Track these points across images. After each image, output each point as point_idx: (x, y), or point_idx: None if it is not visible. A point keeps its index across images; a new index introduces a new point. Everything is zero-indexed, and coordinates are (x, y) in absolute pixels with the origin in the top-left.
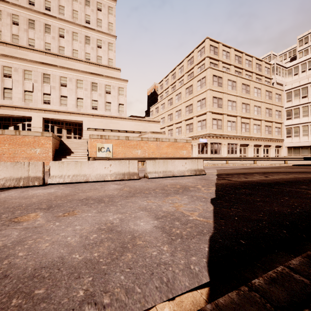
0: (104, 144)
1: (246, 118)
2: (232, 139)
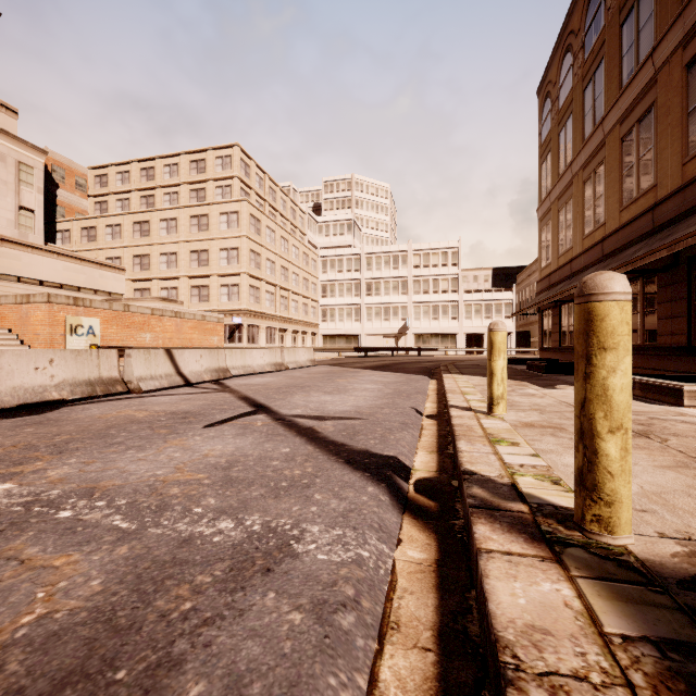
0: (83, 318)
1: (285, 290)
2: (271, 320)
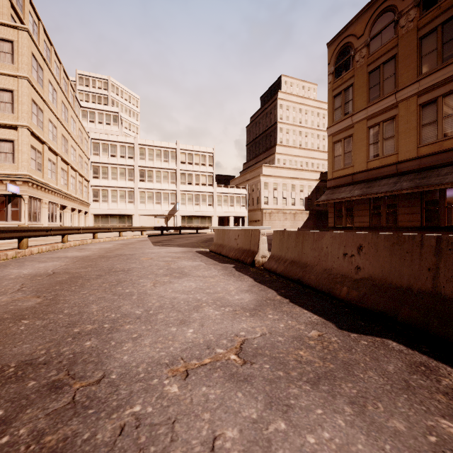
0: None
1: (65, 163)
2: (53, 194)
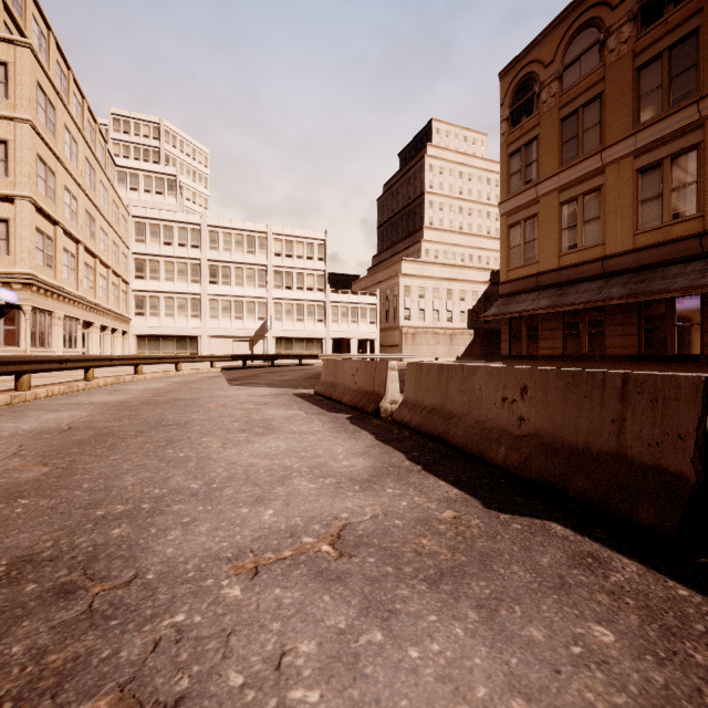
0: None
1: (91, 255)
2: (71, 304)
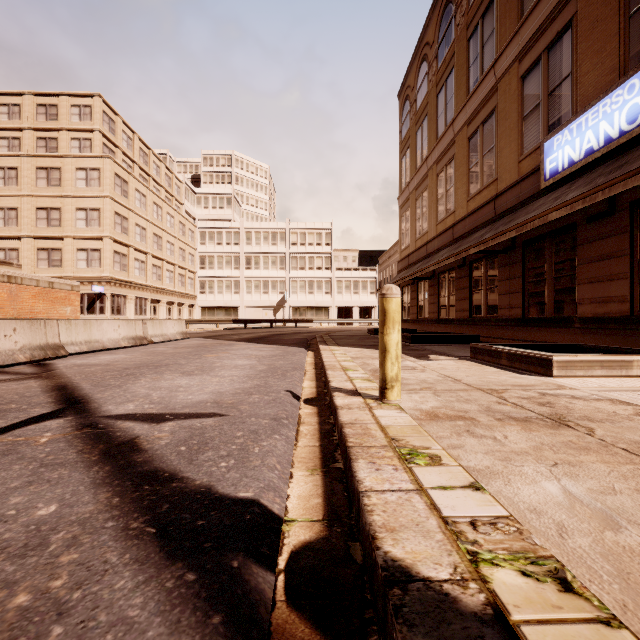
0: None
1: (158, 259)
2: (141, 290)
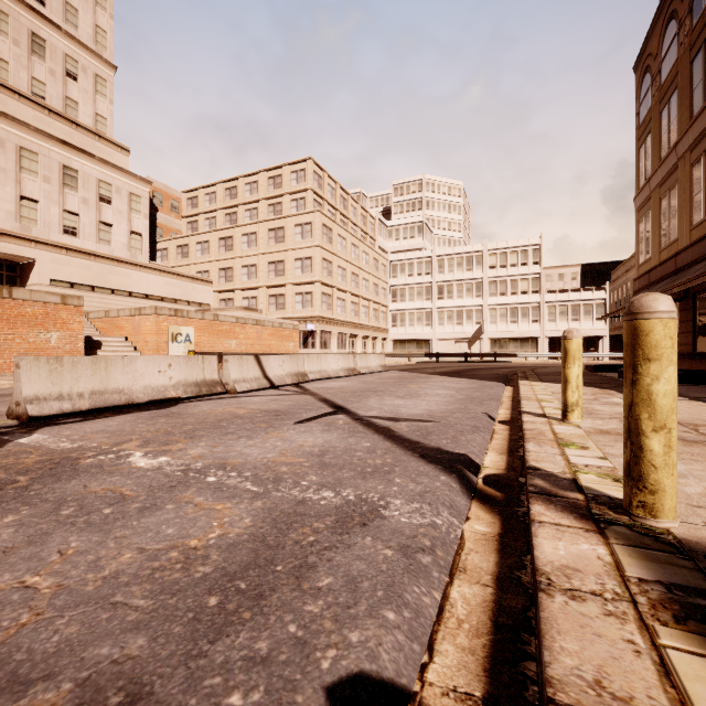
0: (182, 328)
1: (356, 296)
2: (342, 326)
